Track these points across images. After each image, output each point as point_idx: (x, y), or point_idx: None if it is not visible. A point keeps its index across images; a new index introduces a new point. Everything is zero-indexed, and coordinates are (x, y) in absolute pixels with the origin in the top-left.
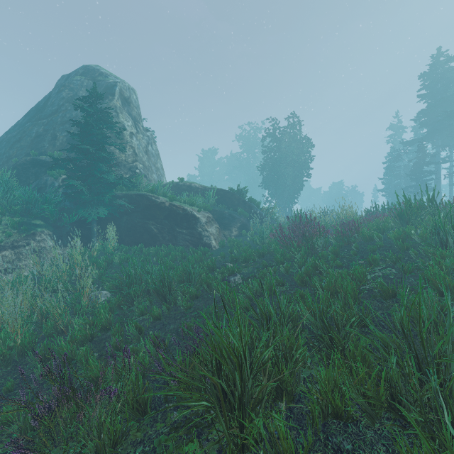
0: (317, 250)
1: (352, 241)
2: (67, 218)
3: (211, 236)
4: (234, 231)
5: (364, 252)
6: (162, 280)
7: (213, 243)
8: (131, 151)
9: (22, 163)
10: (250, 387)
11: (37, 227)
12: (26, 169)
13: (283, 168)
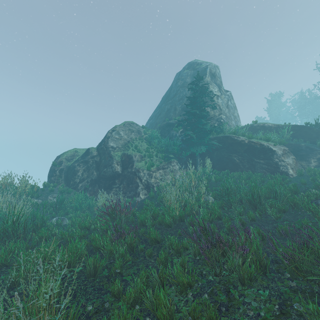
0: None
1: None
2: (184, 153)
3: (288, 166)
4: (313, 162)
5: None
6: (252, 194)
7: (290, 172)
8: (217, 108)
9: (162, 126)
10: None
11: (171, 158)
12: (164, 128)
13: None
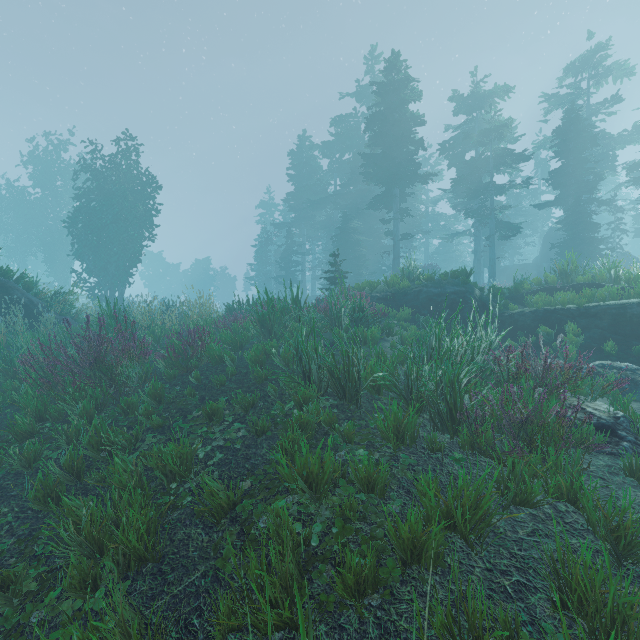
0: (125, 389)
1: (194, 365)
2: None
3: None
4: None
5: (209, 386)
6: None
7: None
8: None
9: None
10: None
11: None
12: None
13: (107, 223)
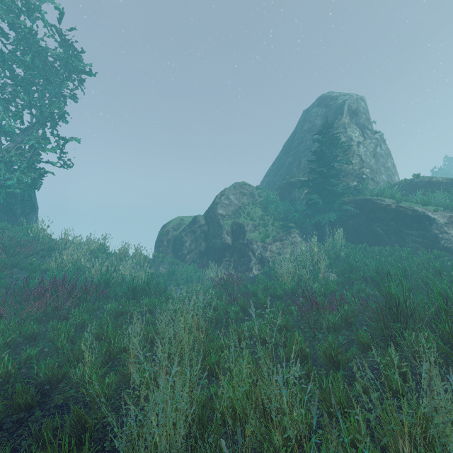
0: None
1: None
2: (308, 222)
3: None
4: None
5: None
6: (377, 272)
7: None
8: (358, 159)
9: (281, 186)
10: (410, 325)
11: (291, 228)
12: (284, 189)
13: None
